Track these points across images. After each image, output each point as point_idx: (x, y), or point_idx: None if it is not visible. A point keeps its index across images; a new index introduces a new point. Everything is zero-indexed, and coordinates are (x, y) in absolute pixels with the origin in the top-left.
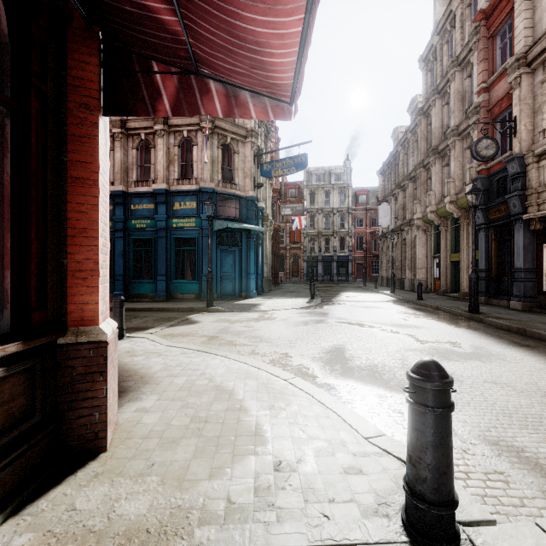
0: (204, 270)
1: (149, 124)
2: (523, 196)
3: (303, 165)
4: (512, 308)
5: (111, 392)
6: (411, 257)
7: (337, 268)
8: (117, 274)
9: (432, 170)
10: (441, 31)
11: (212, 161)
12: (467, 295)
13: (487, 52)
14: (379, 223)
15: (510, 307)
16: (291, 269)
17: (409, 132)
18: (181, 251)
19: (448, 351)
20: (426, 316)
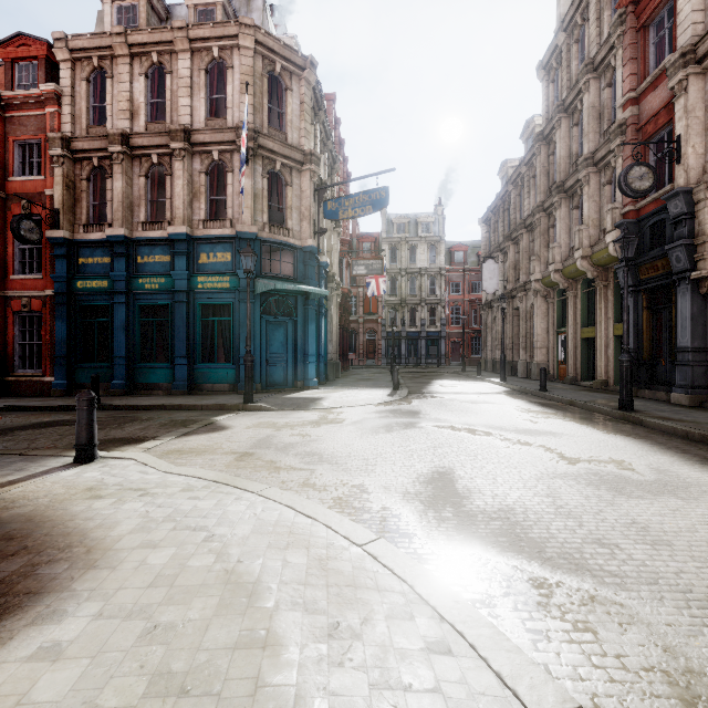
0: (242, 349)
1: (164, 141)
2: (691, 246)
3: (383, 203)
4: (674, 403)
5: None
6: (526, 332)
7: (426, 347)
8: (116, 355)
9: (557, 214)
10: (569, 25)
11: (254, 195)
12: (606, 384)
13: (636, 49)
14: (483, 288)
15: (672, 401)
16: (365, 348)
17: (523, 165)
18: (209, 322)
19: (618, 477)
20: (561, 416)
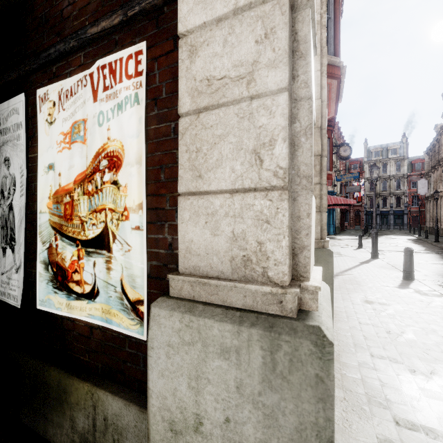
0: None
1: None
2: None
3: (357, 177)
4: None
5: None
6: (440, 214)
7: (393, 219)
8: None
9: None
10: None
11: None
12: None
13: None
14: (418, 192)
15: None
16: (354, 220)
17: (438, 135)
18: None
19: (394, 246)
20: (410, 242)
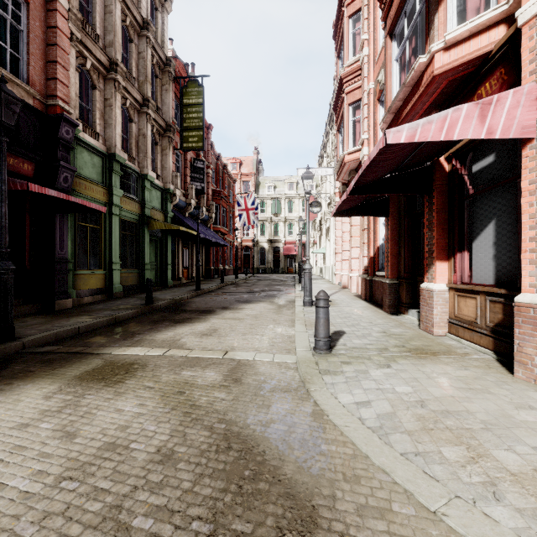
0: None
1: None
2: None
3: None
4: None
5: (532, 348)
6: None
7: None
8: None
9: None
10: None
11: None
12: None
13: None
14: None
15: None
16: None
17: None
18: None
19: None
20: None
